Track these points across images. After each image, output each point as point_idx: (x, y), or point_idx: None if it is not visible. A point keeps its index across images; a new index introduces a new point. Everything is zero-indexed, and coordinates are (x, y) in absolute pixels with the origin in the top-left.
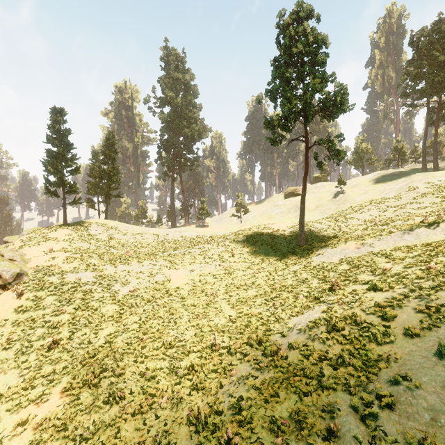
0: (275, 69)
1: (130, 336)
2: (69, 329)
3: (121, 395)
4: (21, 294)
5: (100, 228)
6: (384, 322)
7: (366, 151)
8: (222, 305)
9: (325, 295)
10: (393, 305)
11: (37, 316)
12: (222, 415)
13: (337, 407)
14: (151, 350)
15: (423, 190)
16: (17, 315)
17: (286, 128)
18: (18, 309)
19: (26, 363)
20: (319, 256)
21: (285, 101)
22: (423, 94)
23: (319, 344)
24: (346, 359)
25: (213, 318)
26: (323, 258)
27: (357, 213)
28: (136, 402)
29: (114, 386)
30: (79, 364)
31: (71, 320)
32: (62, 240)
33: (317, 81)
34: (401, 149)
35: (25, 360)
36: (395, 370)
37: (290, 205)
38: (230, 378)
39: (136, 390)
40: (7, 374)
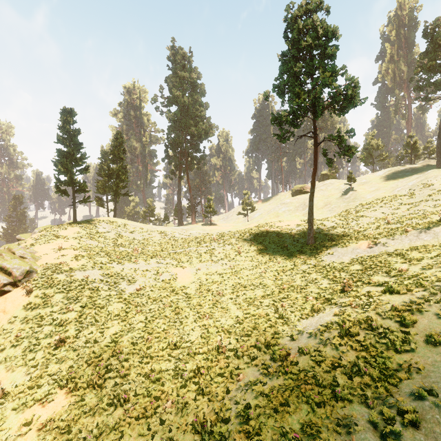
0: (283, 64)
1: (135, 335)
2: (76, 327)
3: (125, 397)
4: (30, 291)
5: (108, 226)
6: (402, 328)
7: (377, 148)
8: (228, 305)
9: (336, 296)
10: (412, 310)
11: (45, 314)
12: (229, 424)
13: (354, 421)
14: (157, 350)
15: (439, 187)
16: (26, 312)
17: (295, 124)
18: (27, 306)
19: (33, 361)
20: (329, 255)
21: (293, 96)
22: (438, 87)
23: (331, 350)
24: (362, 367)
25: (220, 318)
26: (333, 257)
27: (367, 211)
28: (141, 405)
29: (118, 388)
30: (85, 364)
31: (78, 318)
32: (72, 238)
33: (327, 75)
34: (414, 145)
35: (32, 358)
36: (417, 382)
37: (298, 203)
38: (237, 383)
39: (141, 392)
40: (15, 371)
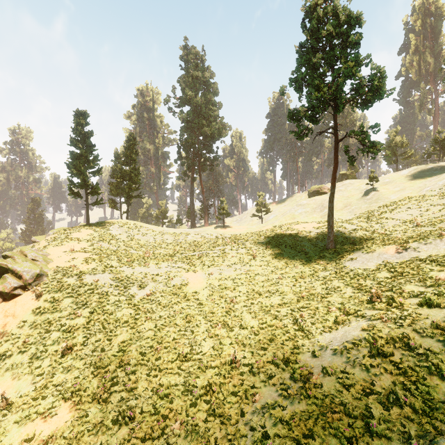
0: (301, 56)
1: (144, 344)
2: (84, 334)
3: (131, 414)
4: (40, 295)
5: (121, 228)
6: None
7: (401, 145)
8: (242, 314)
9: (363, 307)
10: None
11: (53, 319)
12: None
13: None
14: (166, 362)
15: None
16: (35, 317)
17: (314, 119)
18: (36, 310)
19: (40, 369)
20: (352, 260)
21: (312, 89)
22: None
23: (361, 371)
24: (400, 396)
25: (233, 328)
26: (357, 263)
27: (393, 213)
28: (147, 424)
29: (124, 404)
30: (91, 374)
31: (86, 324)
32: (84, 241)
33: (350, 65)
34: (443, 141)
35: (39, 366)
36: None
37: (315, 204)
38: (253, 405)
39: (148, 409)
40: (21, 380)
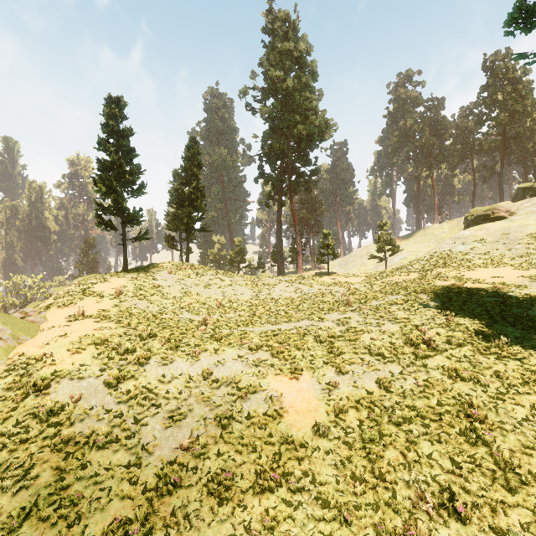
0: None
1: None
2: None
3: None
4: None
5: (172, 276)
6: None
7: None
8: None
9: None
10: None
11: None
12: None
13: None
14: None
15: None
16: None
17: None
18: None
19: None
20: None
21: None
22: None
23: None
24: None
25: None
26: None
27: None
28: None
29: None
30: None
31: None
32: (108, 297)
33: None
34: None
35: None
36: None
37: (491, 236)
38: None
39: None
40: None
